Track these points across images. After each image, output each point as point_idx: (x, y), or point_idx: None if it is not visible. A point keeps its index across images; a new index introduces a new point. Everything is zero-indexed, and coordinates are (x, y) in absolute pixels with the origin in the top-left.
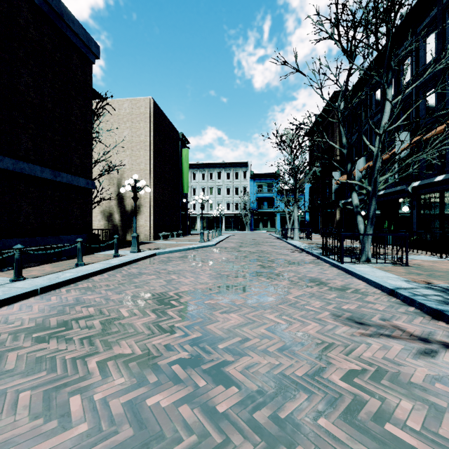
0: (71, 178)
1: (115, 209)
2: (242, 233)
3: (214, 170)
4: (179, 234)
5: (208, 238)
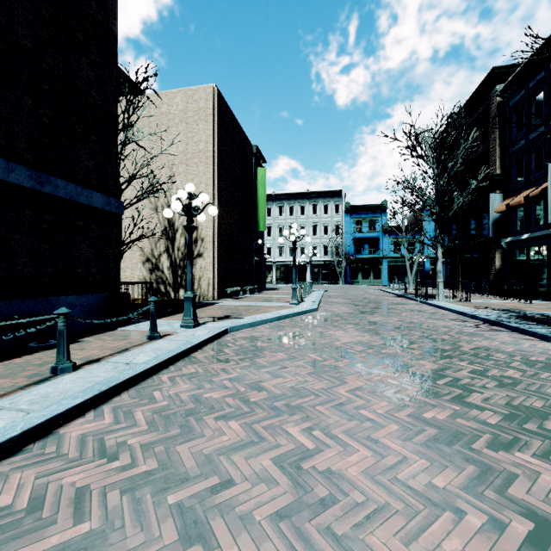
0: (76, 190)
1: (163, 253)
2: (337, 288)
3: (295, 202)
4: (252, 289)
5: (300, 296)
